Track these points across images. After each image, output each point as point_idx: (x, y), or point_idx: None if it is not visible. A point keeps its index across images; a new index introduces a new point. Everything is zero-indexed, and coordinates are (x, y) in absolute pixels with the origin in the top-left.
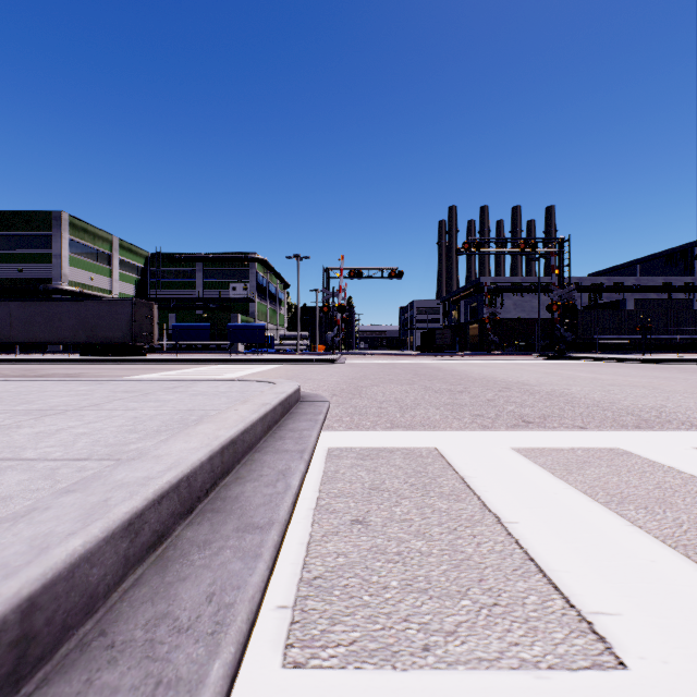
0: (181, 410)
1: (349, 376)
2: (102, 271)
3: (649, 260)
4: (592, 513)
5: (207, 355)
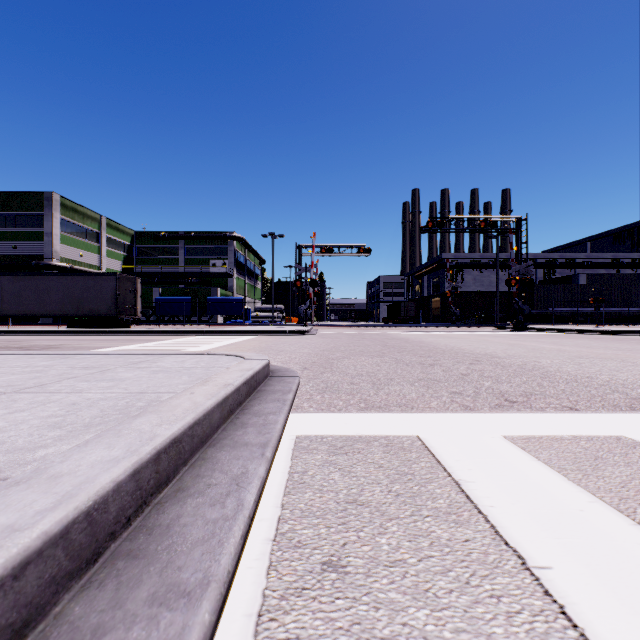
0: (131, 392)
1: (320, 347)
2: (91, 248)
3: (598, 238)
4: None
5: (187, 326)
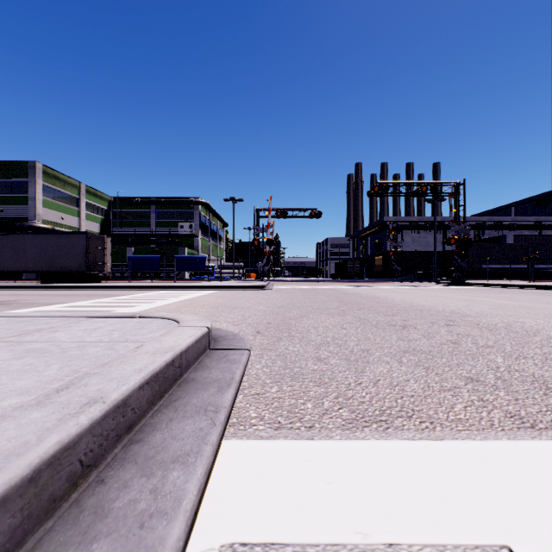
0: None
1: (276, 303)
2: (72, 212)
3: (522, 204)
4: None
5: (155, 282)
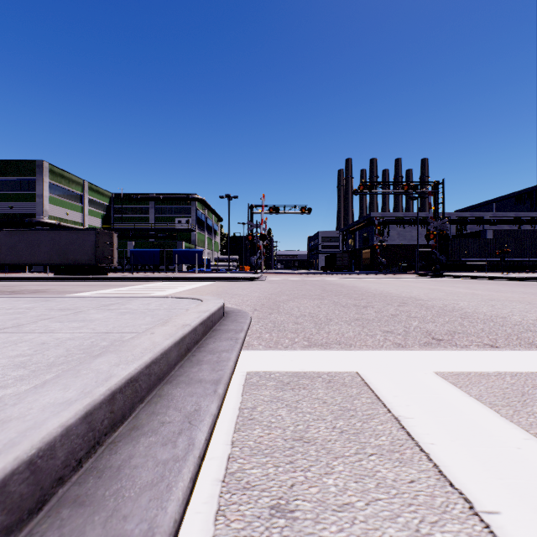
0: (98, 332)
1: (268, 291)
2: (76, 208)
3: (503, 200)
4: None
5: (156, 274)
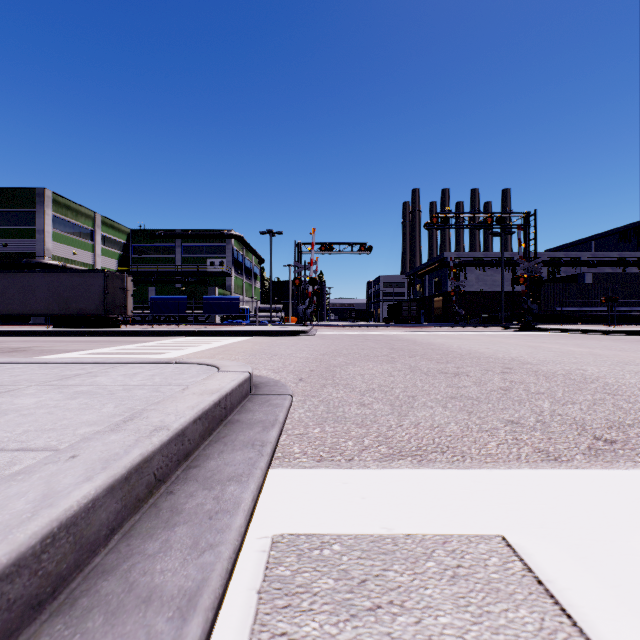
0: None
1: (319, 350)
2: (85, 246)
3: (603, 237)
4: None
5: (182, 327)
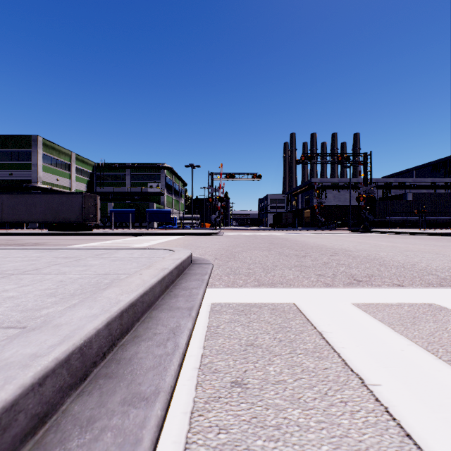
0: (99, 273)
1: (226, 244)
2: (65, 175)
3: (421, 168)
4: (443, 373)
5: (132, 230)
